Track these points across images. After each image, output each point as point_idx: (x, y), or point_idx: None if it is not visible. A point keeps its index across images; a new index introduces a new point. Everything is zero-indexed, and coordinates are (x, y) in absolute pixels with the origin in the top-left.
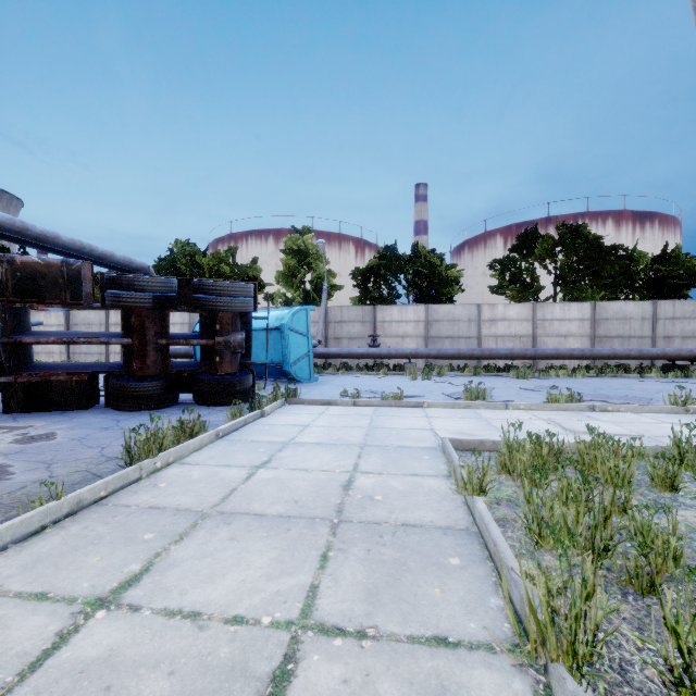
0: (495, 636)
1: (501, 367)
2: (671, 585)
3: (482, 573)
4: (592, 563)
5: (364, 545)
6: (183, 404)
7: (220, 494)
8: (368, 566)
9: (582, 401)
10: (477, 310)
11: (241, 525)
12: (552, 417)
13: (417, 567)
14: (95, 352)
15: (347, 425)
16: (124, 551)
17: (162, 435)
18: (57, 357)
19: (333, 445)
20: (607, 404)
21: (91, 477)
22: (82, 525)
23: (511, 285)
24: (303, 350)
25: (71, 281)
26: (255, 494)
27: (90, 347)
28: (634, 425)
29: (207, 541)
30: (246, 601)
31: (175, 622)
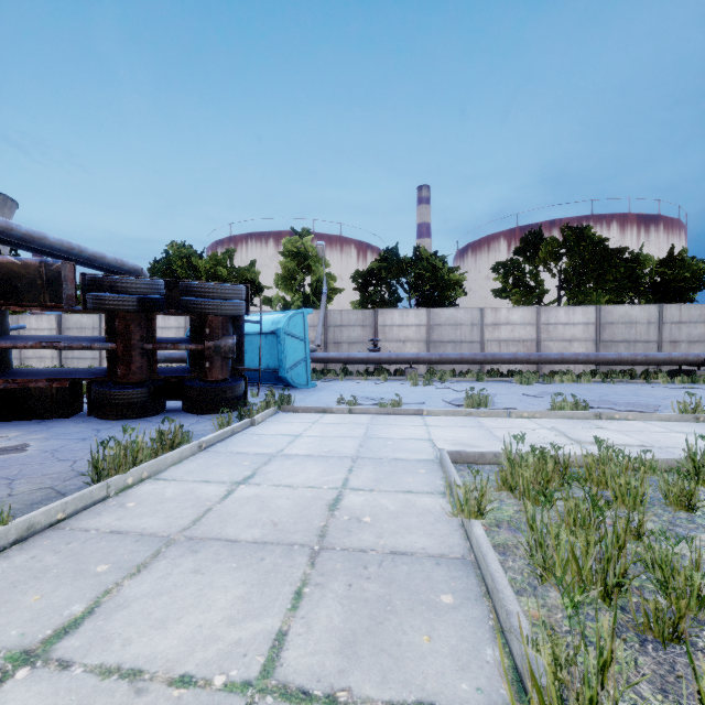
0: (491, 702)
1: (505, 372)
2: (696, 630)
3: (478, 615)
4: (604, 602)
5: (346, 578)
6: (171, 411)
7: (192, 515)
8: (347, 605)
9: (588, 409)
10: (480, 314)
11: (210, 554)
12: (557, 425)
13: (403, 606)
14: (88, 357)
15: (341, 435)
16: (69, 588)
17: (136, 448)
18: (48, 362)
19: (323, 457)
20: (613, 411)
21: (54, 496)
22: (29, 555)
23: (515, 288)
24: (300, 355)
25: (50, 282)
26: (230, 515)
27: (83, 352)
28: (643, 435)
29: (167, 574)
30: (199, 655)
31: (109, 684)
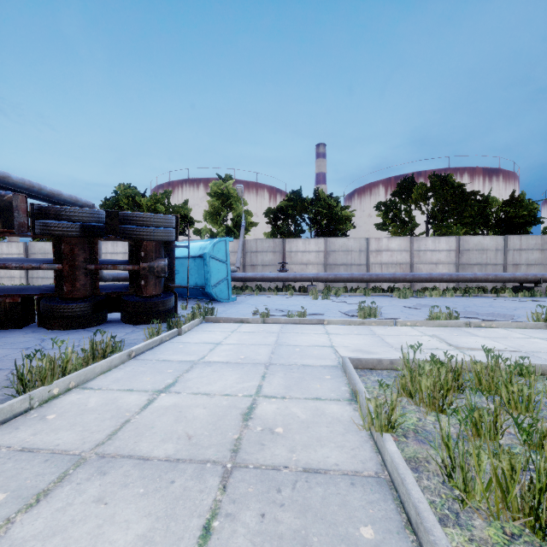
0: None
1: (385, 288)
2: None
3: None
4: (534, 533)
5: (258, 506)
6: (111, 322)
7: (109, 428)
8: (259, 545)
9: (459, 318)
10: (366, 242)
11: (118, 476)
12: (436, 332)
13: (321, 545)
14: (50, 277)
15: (255, 343)
16: None
17: (66, 359)
18: (17, 281)
19: (239, 364)
20: (478, 320)
21: None
22: None
23: (393, 223)
24: (223, 275)
25: (2, 211)
26: (147, 427)
27: (46, 272)
28: (508, 340)
29: (67, 504)
30: None
31: None
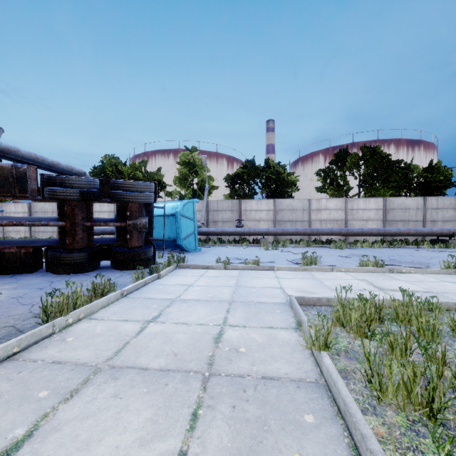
0: None
1: (324, 240)
2: None
3: (335, 433)
4: (429, 420)
5: (230, 401)
6: (103, 268)
7: (114, 347)
8: (233, 425)
9: (384, 266)
10: (308, 203)
11: (126, 380)
12: (365, 277)
13: (276, 426)
14: (49, 231)
15: (220, 285)
16: (15, 412)
17: (76, 296)
18: (22, 234)
19: (208, 301)
20: (400, 267)
21: (14, 333)
22: None
23: (330, 186)
24: (191, 230)
25: (19, 179)
26: (143, 347)
27: (46, 227)
28: (423, 284)
29: (93, 398)
30: None
31: None
